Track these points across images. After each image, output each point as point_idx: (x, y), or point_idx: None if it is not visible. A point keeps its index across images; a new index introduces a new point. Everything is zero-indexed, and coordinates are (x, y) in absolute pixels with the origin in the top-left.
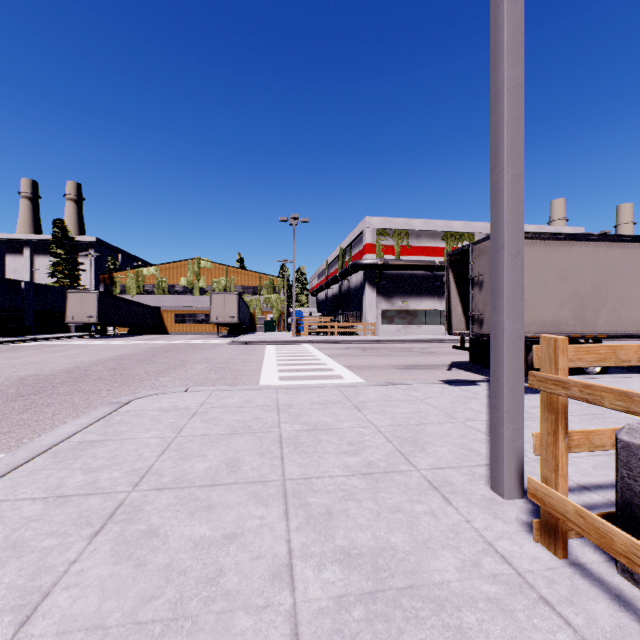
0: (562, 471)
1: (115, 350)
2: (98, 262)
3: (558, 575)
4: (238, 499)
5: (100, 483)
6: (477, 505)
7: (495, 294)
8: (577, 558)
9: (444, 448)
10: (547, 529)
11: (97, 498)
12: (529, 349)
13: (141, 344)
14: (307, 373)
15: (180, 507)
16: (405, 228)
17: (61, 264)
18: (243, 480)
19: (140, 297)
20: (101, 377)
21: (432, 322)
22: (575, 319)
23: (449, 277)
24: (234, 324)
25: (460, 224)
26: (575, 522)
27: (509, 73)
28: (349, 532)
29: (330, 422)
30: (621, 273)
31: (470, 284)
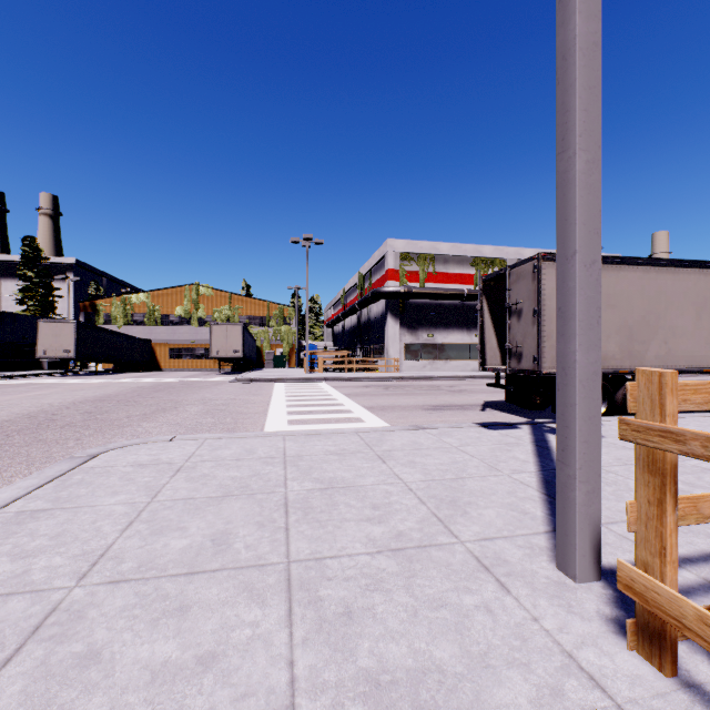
0: (671, 556)
1: (94, 390)
2: (78, 287)
3: (672, 706)
4: (223, 595)
5: (31, 575)
6: (543, 593)
7: (563, 316)
8: (690, 675)
9: (491, 510)
10: (647, 634)
11: (21, 600)
12: None
13: (127, 383)
14: (321, 416)
15: (140, 611)
16: (431, 252)
17: (32, 289)
18: (233, 564)
19: (128, 328)
20: (71, 423)
21: (461, 357)
22: (623, 353)
23: (483, 305)
24: (238, 359)
25: (491, 249)
26: (698, 632)
27: (582, 28)
28: (377, 644)
29: (349, 478)
30: (672, 301)
31: (507, 313)
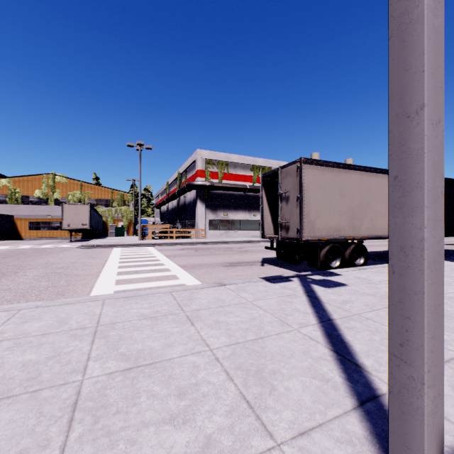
0: None
1: None
2: None
3: None
4: None
5: None
6: None
7: (402, 185)
8: None
9: (295, 381)
10: None
11: None
12: (320, 248)
13: None
14: (145, 275)
15: None
16: (226, 160)
17: None
18: None
19: None
20: None
21: (244, 228)
22: (349, 226)
23: (262, 193)
24: (86, 230)
25: (263, 160)
26: None
27: None
28: None
29: (157, 349)
30: (375, 194)
31: (279, 199)
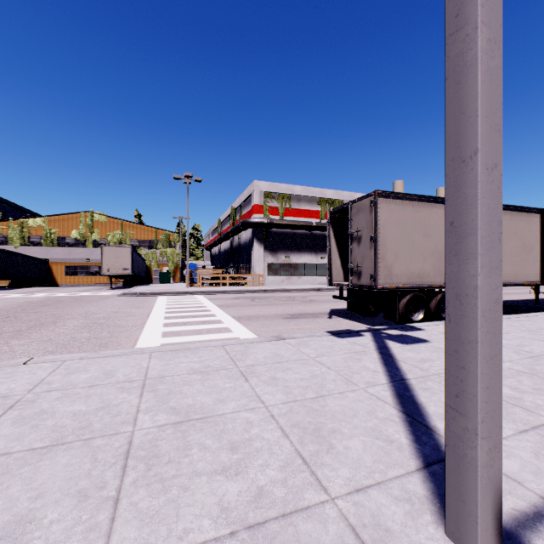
0: None
1: None
2: None
3: None
4: None
5: None
6: None
7: (457, 232)
8: None
9: (356, 441)
10: None
11: None
12: (400, 298)
13: (17, 298)
14: (194, 327)
15: None
16: (288, 193)
17: None
18: None
19: (25, 248)
20: None
21: (310, 274)
22: (435, 271)
23: (330, 233)
24: (128, 276)
25: (332, 192)
26: None
27: None
28: None
29: (208, 404)
30: None
31: (349, 239)
